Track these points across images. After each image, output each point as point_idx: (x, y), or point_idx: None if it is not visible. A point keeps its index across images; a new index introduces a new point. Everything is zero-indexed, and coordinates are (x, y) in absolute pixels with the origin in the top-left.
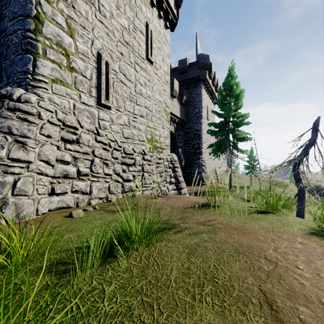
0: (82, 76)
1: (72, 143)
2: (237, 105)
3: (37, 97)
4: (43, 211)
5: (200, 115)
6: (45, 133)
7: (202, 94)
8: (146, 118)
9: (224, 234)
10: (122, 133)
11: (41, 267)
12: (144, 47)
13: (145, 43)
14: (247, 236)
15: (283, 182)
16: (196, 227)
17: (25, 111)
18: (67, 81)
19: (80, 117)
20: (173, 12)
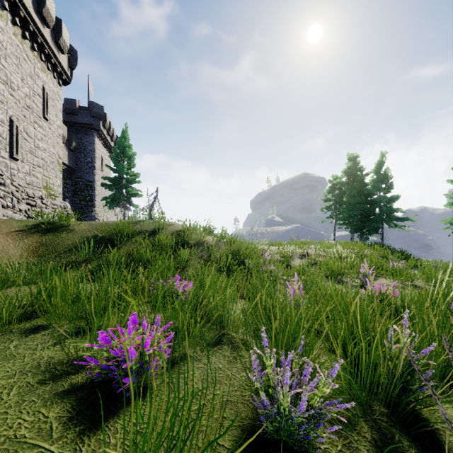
0: (1, 137)
1: (0, 185)
2: (130, 164)
3: None
4: None
5: (93, 166)
6: None
7: (95, 144)
8: (42, 168)
9: None
10: (25, 180)
11: None
12: (41, 108)
13: (42, 104)
14: None
15: None
16: None
17: None
18: None
19: (0, 167)
20: (67, 74)
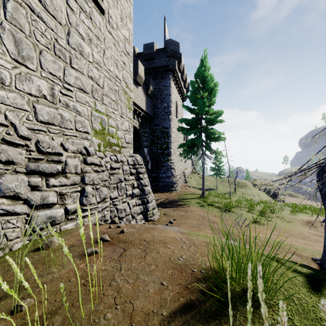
0: None
1: None
2: (211, 99)
3: None
4: None
5: (169, 111)
6: None
7: (171, 87)
8: (91, 95)
9: None
10: (34, 112)
11: None
12: None
13: None
14: None
15: (242, 182)
16: None
17: None
18: None
19: None
20: None
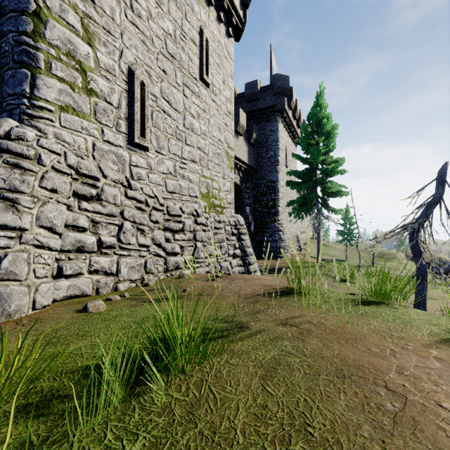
0: (105, 103)
1: (90, 200)
2: (328, 145)
3: (37, 132)
4: (44, 303)
5: (276, 160)
6: (48, 186)
7: (278, 131)
8: (199, 164)
9: (316, 341)
10: (165, 185)
11: (24, 405)
12: (196, 63)
13: (198, 57)
14: (352, 345)
15: (390, 253)
16: (274, 329)
17: (16, 152)
18: (83, 110)
19: (102, 162)
20: (238, 14)
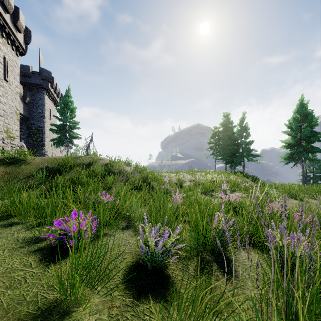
0: None
1: None
2: (72, 115)
3: None
4: None
5: (43, 115)
6: None
7: (45, 99)
8: (3, 117)
9: None
10: None
11: None
12: (2, 72)
13: (3, 69)
14: None
15: None
16: None
17: None
18: None
19: None
20: (23, 48)
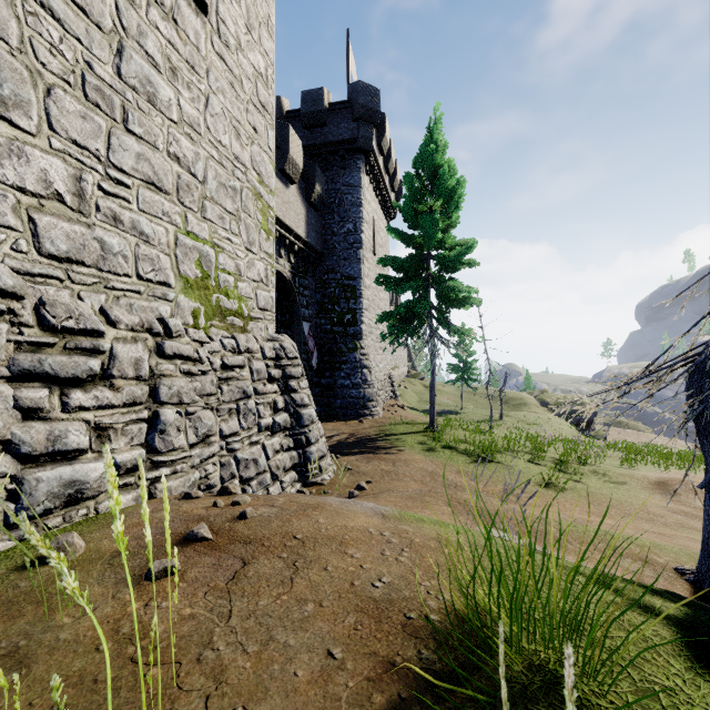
0: None
1: None
2: (449, 216)
3: None
4: None
5: (358, 240)
6: None
7: (362, 188)
8: (176, 198)
9: None
10: (32, 232)
11: None
12: None
13: None
14: None
15: (517, 397)
16: None
17: None
18: None
19: None
20: None
